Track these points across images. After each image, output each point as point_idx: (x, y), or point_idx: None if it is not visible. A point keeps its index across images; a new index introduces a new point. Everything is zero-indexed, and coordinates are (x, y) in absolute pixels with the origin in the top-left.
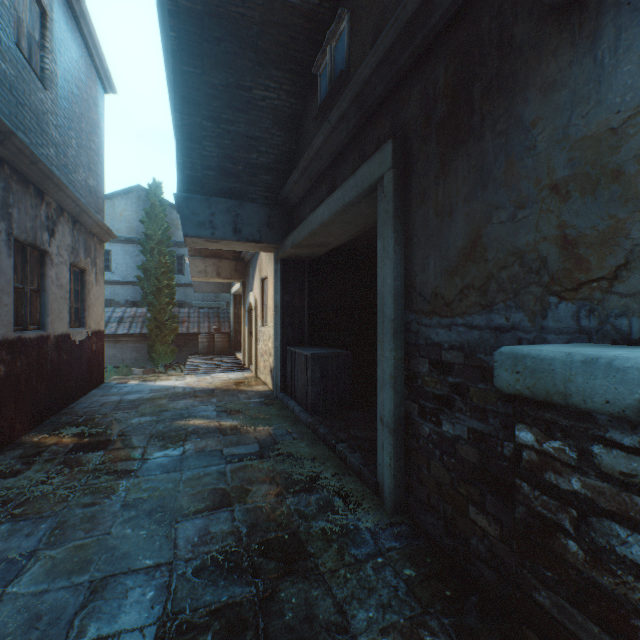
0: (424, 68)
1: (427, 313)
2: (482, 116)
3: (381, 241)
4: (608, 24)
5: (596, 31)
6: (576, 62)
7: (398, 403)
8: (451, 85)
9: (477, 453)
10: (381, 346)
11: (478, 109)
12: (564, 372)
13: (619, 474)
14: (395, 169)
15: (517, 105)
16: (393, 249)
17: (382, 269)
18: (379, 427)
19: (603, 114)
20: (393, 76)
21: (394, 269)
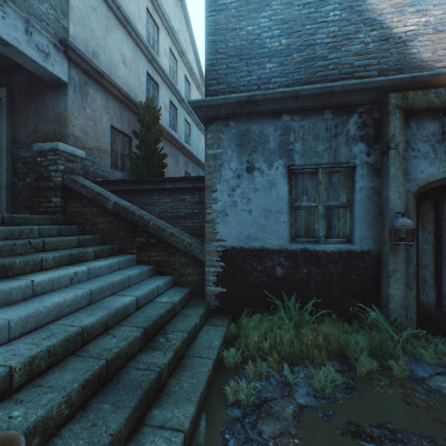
0: (21, 72)
1: (22, 148)
2: (38, 97)
3: (1, 122)
4: (61, 94)
5: (59, 94)
6: (56, 98)
7: (10, 179)
8: (30, 84)
9: (37, 183)
10: (1, 160)
11: (37, 95)
12: (44, 146)
13: (50, 159)
14: (8, 98)
15: (46, 100)
16: (7, 125)
17: (2, 132)
18: (0, 191)
19: (60, 110)
20: (7, 66)
21: (8, 132)
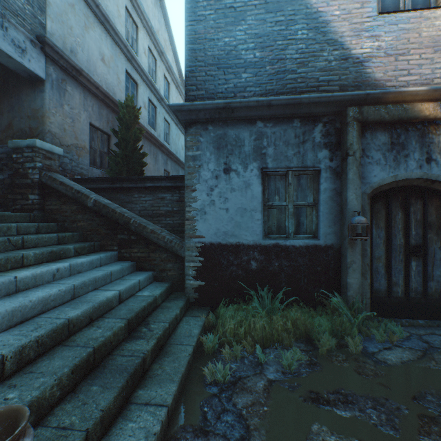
0: None
1: None
2: (13, 92)
3: None
4: (37, 90)
5: (35, 90)
6: (32, 93)
7: None
8: (3, 78)
9: (11, 180)
10: None
11: (12, 90)
12: (20, 142)
13: (27, 156)
14: None
15: (21, 95)
16: None
17: None
18: None
19: (36, 106)
20: None
21: None
